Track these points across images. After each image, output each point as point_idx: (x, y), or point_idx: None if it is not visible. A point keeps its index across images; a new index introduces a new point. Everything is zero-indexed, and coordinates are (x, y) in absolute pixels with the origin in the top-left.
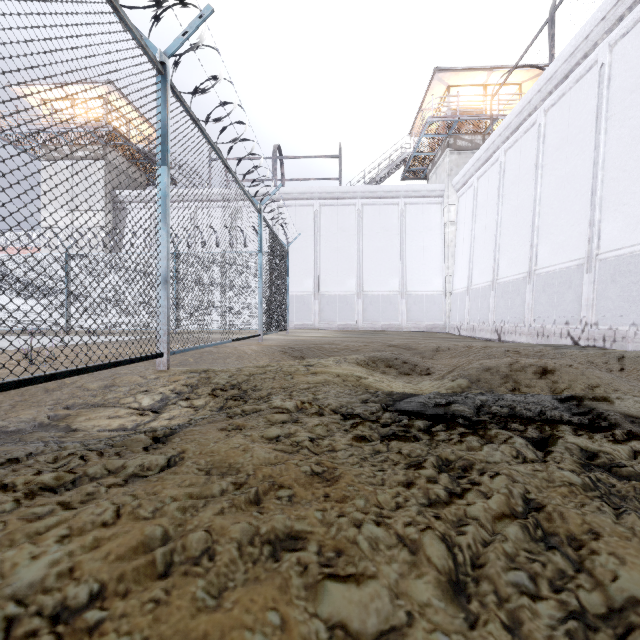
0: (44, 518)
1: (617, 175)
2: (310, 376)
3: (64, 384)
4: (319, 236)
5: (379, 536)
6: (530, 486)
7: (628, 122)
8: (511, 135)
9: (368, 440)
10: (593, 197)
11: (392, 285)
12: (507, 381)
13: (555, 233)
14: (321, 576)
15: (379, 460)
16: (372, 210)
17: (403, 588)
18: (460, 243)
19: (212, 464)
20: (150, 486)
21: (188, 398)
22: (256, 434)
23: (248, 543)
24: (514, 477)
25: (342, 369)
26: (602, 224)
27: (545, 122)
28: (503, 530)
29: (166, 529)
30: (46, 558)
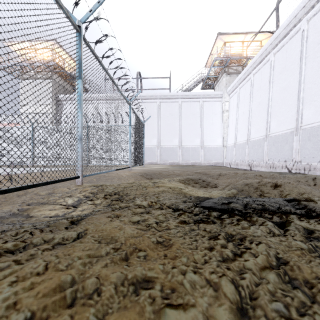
0: (4, 270)
1: (311, 86)
2: (155, 188)
3: (27, 192)
4: (160, 117)
5: (196, 280)
6: (279, 250)
7: (317, 59)
8: (256, 66)
9: (187, 223)
10: (299, 97)
11: (196, 142)
12: (257, 191)
13: (279, 115)
14: (163, 305)
15: (194, 234)
16: (186, 104)
17: (211, 313)
18: (231, 121)
19: (102, 237)
20: (66, 250)
21: (92, 199)
22: (126, 220)
23: (121, 285)
24: (269, 245)
25: (172, 184)
26: (303, 111)
27: (274, 59)
28: (266, 276)
29: (73, 277)
30: (0, 296)
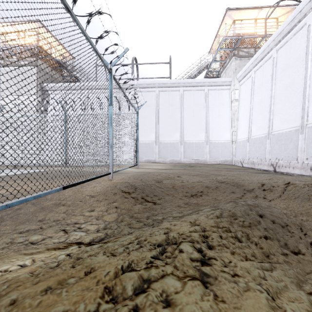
0: None
1: None
2: None
3: None
4: (158, 109)
5: None
6: None
7: None
8: (282, 38)
9: None
10: None
11: (201, 137)
12: None
13: None
14: None
15: None
16: (189, 93)
17: None
18: (242, 112)
19: None
20: None
21: None
22: None
23: None
24: None
25: None
26: None
27: None
28: None
29: None
30: None
